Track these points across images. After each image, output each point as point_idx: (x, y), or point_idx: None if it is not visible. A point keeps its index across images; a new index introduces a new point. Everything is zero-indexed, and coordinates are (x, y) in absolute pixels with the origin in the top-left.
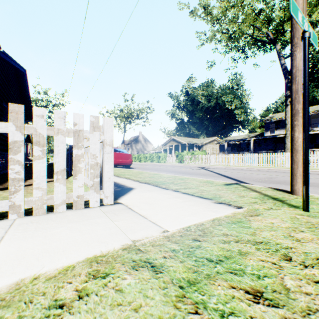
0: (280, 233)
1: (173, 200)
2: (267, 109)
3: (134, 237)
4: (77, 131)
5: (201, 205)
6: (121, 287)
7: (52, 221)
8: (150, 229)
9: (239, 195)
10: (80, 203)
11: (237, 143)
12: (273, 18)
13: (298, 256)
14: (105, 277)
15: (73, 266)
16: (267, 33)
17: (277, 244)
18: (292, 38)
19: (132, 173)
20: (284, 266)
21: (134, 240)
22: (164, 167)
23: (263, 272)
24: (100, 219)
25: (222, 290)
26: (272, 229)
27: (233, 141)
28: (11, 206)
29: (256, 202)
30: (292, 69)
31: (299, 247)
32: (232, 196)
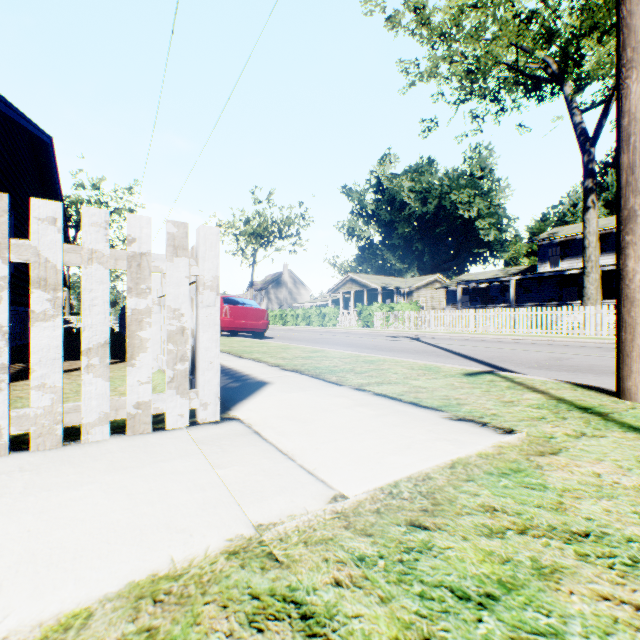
0: (625, 504)
1: (354, 412)
2: (544, 219)
3: (260, 515)
4: (136, 257)
5: (418, 425)
6: None
7: (71, 465)
8: (302, 491)
9: (501, 399)
10: (143, 419)
11: (482, 287)
12: (558, 29)
13: None
14: None
15: (87, 613)
16: (546, 60)
17: (629, 541)
18: (620, 50)
19: (268, 348)
20: None
21: (259, 525)
22: (333, 336)
23: None
24: (184, 461)
25: None
26: (603, 493)
27: (473, 284)
28: None
29: (545, 418)
30: (621, 119)
31: None
32: (485, 403)
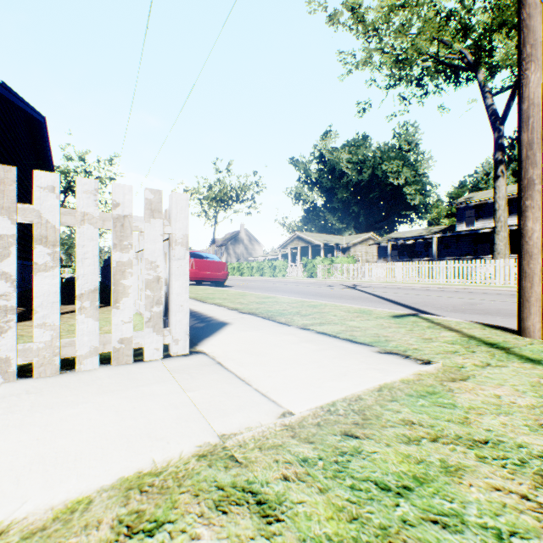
0: (519, 419)
1: (300, 347)
2: (461, 185)
3: (223, 427)
4: (120, 218)
5: (353, 357)
6: None
7: (68, 389)
8: (257, 409)
9: (422, 336)
10: (126, 352)
11: (409, 243)
12: (473, 25)
13: None
14: (154, 532)
15: (88, 500)
16: (463, 51)
17: (519, 447)
18: (521, 46)
19: (228, 295)
20: None
21: (223, 435)
22: (282, 285)
23: (507, 521)
24: (160, 386)
25: None
26: (502, 410)
27: (401, 240)
28: None
29: (458, 351)
30: (522, 103)
31: None
32: (409, 339)
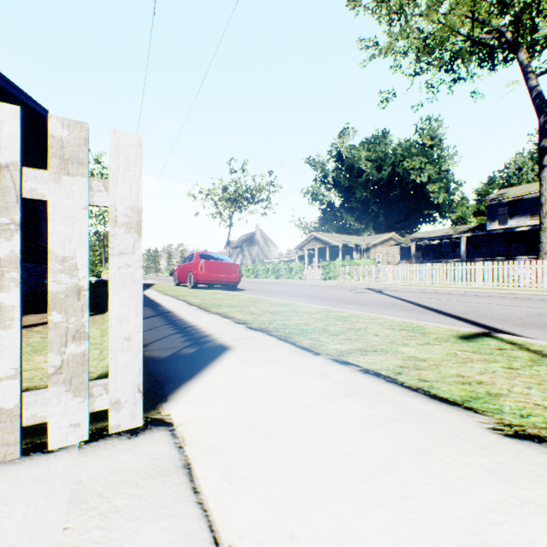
0: None
1: (343, 411)
2: (490, 182)
3: None
4: None
5: (460, 452)
6: None
7: None
8: None
9: (545, 385)
10: (3, 438)
11: (434, 243)
12: None
13: None
14: None
15: None
16: (500, 29)
17: None
18: None
19: (238, 301)
20: None
21: None
22: (300, 289)
23: None
24: None
25: None
26: None
27: (425, 241)
28: None
29: None
30: None
31: None
32: (528, 392)
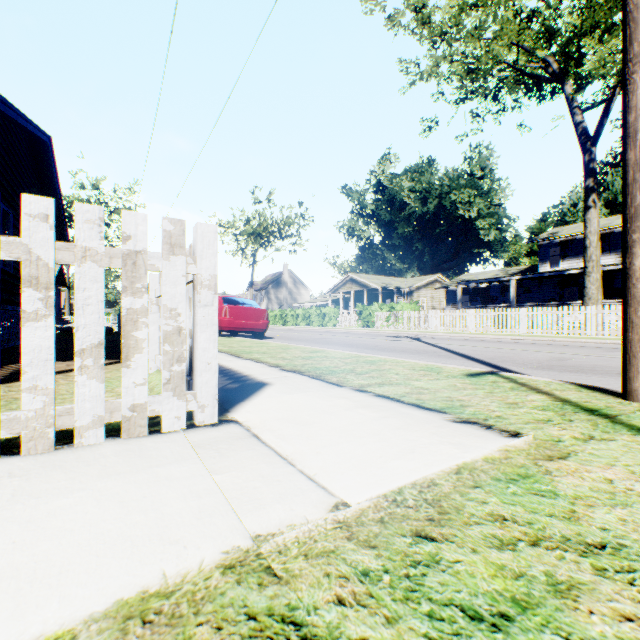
0: None
1: (355, 414)
2: (544, 218)
3: (258, 525)
4: (131, 255)
5: (421, 428)
6: None
7: (62, 470)
8: (302, 499)
9: (505, 400)
10: (138, 422)
11: (482, 287)
12: (559, 28)
13: None
14: None
15: (70, 636)
16: (547, 59)
17: None
18: (626, 44)
19: (268, 348)
20: None
21: (257, 535)
22: (333, 336)
23: None
24: (180, 466)
25: None
26: (617, 501)
27: (473, 283)
28: None
29: (551, 420)
30: (628, 115)
31: None
32: (489, 404)
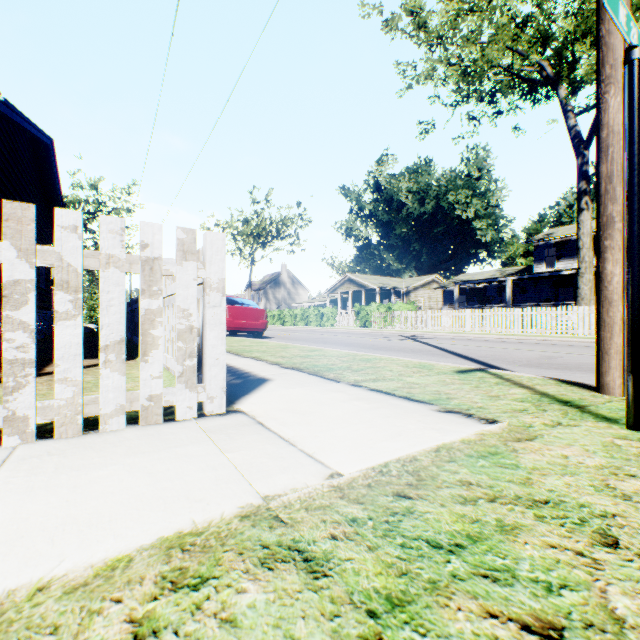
0: (585, 479)
1: (350, 405)
2: (540, 219)
3: (267, 489)
4: (149, 261)
5: (409, 416)
6: (233, 613)
7: (94, 450)
8: (302, 470)
9: (488, 394)
10: (155, 411)
11: (479, 287)
12: (553, 33)
13: (633, 536)
14: (199, 586)
15: (129, 558)
16: (541, 63)
17: (581, 506)
18: (599, 66)
19: (267, 347)
20: (605, 562)
21: (266, 496)
22: (331, 336)
23: (559, 575)
24: (196, 447)
25: (466, 622)
26: (567, 471)
27: (470, 284)
28: (8, 419)
29: (527, 410)
30: (600, 131)
31: (632, 515)
32: (473, 397)
